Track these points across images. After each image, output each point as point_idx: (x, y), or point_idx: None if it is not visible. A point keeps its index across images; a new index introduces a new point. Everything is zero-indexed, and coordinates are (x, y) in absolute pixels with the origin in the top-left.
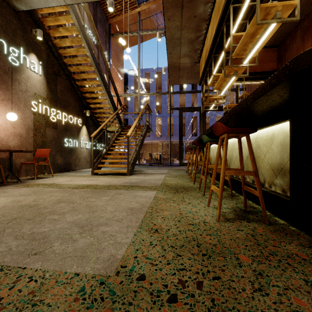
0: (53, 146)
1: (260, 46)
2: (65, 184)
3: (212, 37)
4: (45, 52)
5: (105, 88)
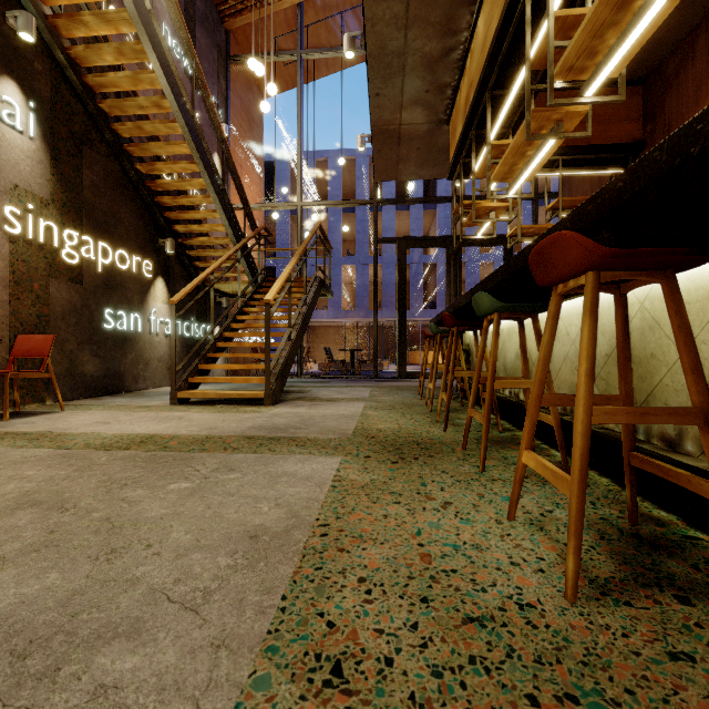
0: (72, 329)
1: (637, 41)
2: (81, 434)
3: (489, 42)
4: (47, 80)
5: (212, 182)
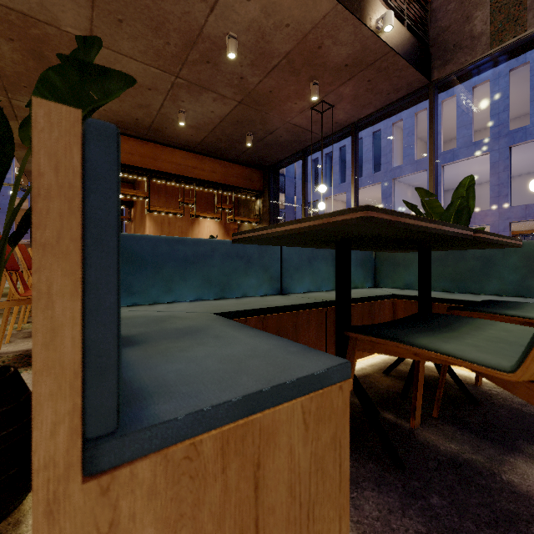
0: None
1: None
2: None
3: None
4: None
5: None
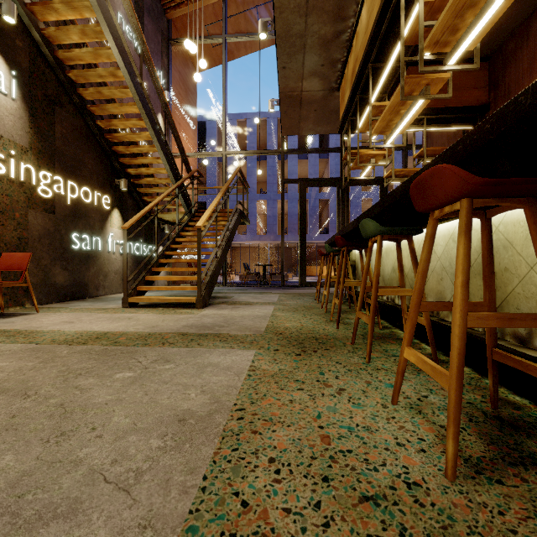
0: (46, 248)
1: (490, 20)
2: (49, 332)
3: (371, 25)
4: (26, 54)
5: (156, 135)
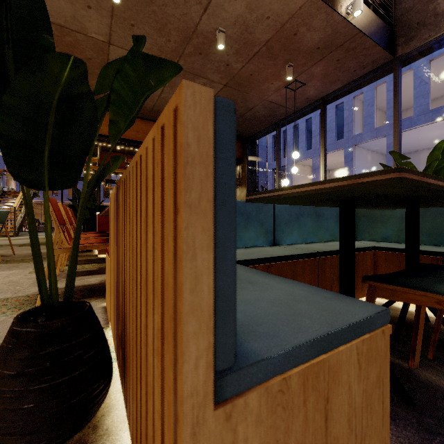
0: None
1: None
2: None
3: None
4: None
5: None
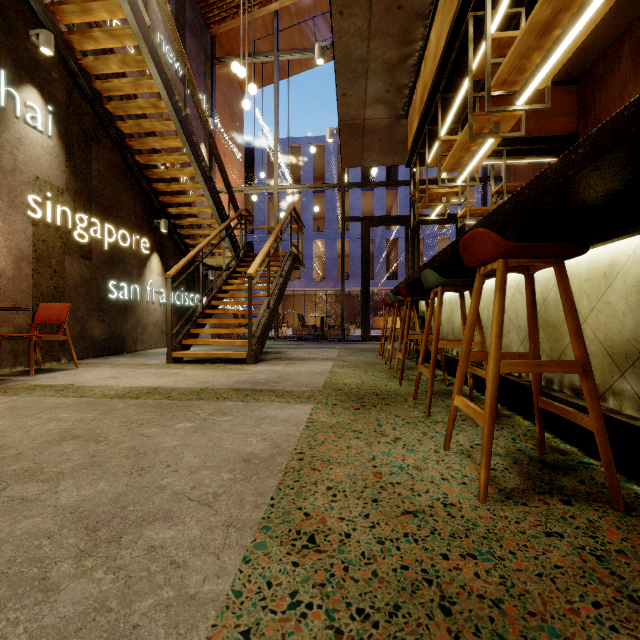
0: (82, 298)
1: (559, 60)
2: (97, 386)
3: (439, 53)
4: (62, 86)
5: (201, 171)
